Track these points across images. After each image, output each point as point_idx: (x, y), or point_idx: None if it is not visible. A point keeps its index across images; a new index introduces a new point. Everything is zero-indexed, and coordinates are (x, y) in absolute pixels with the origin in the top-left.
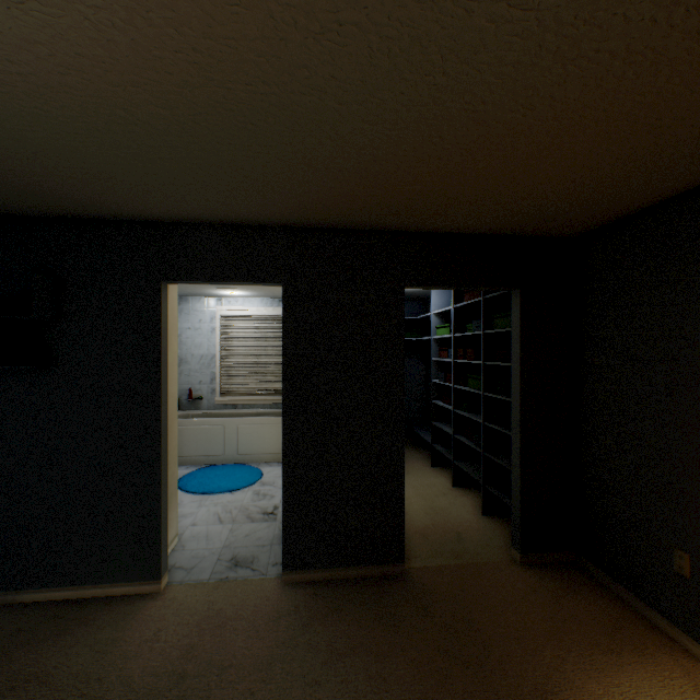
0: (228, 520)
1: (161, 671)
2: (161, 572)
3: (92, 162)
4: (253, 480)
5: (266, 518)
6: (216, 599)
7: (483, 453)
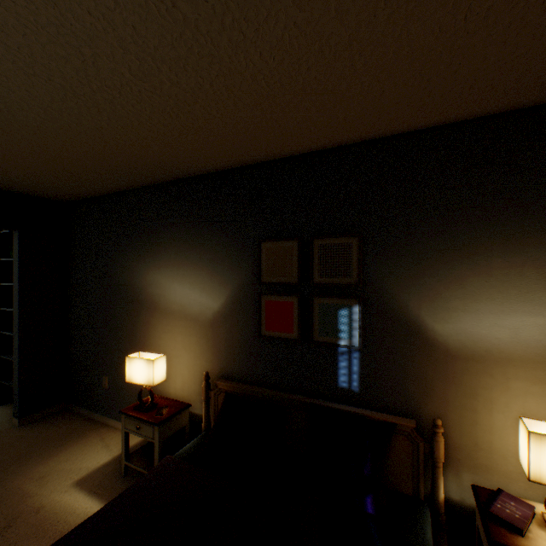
0: None
1: None
2: None
3: None
4: None
5: None
6: None
7: (1, 356)
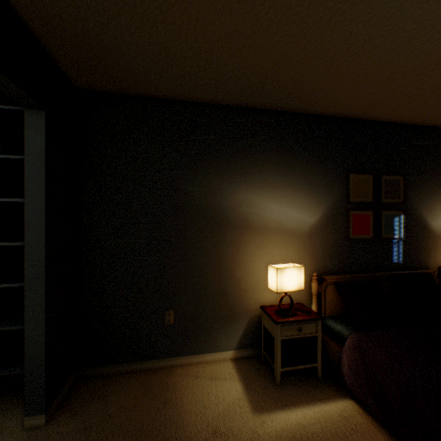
0: None
1: None
2: None
3: None
4: None
5: None
6: None
7: None
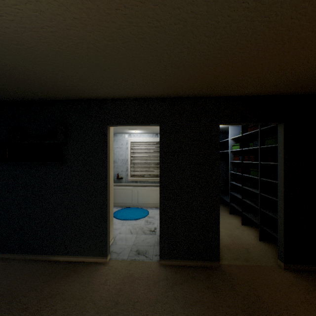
0: (134, 232)
1: (107, 299)
2: (107, 253)
3: (80, 72)
4: (144, 215)
5: (151, 233)
6: (130, 269)
7: (260, 209)
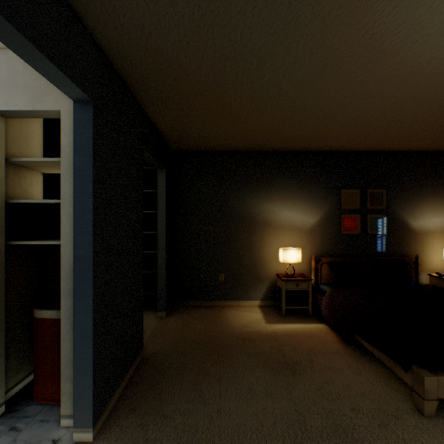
0: None
1: None
2: None
3: None
4: None
5: None
6: None
7: None
